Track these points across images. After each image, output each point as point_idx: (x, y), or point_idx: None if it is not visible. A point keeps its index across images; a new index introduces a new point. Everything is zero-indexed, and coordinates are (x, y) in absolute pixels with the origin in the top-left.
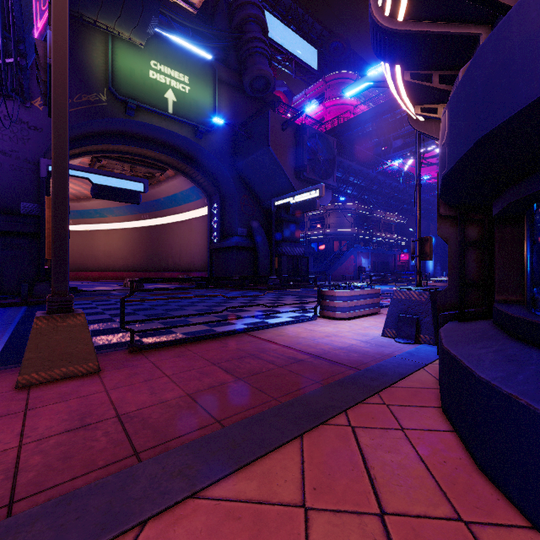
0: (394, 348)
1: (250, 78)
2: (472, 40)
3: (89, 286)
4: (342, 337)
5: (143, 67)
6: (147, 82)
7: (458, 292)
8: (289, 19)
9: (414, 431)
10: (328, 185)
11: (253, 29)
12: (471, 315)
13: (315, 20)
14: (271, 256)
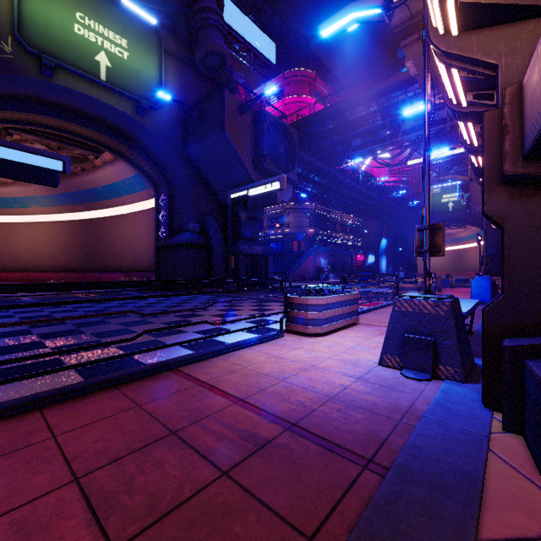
0: (410, 393)
1: (202, 52)
2: None
3: None
4: (325, 369)
5: (64, 18)
6: (70, 37)
7: None
8: (248, 8)
9: None
10: (289, 179)
11: None
12: None
13: (275, 13)
14: (227, 255)
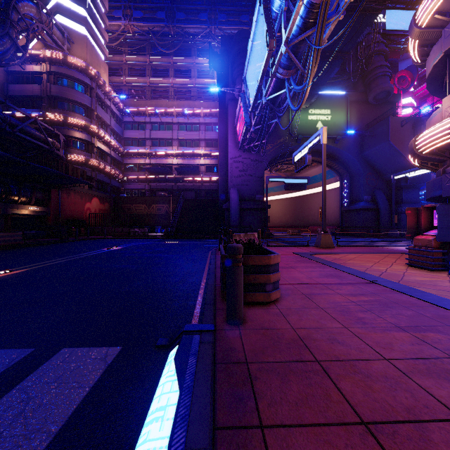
0: None
1: (373, 95)
2: None
3: None
4: None
5: (305, 116)
6: (307, 123)
7: None
8: (414, 2)
9: None
10: None
11: (376, 60)
12: None
13: None
14: (391, 214)
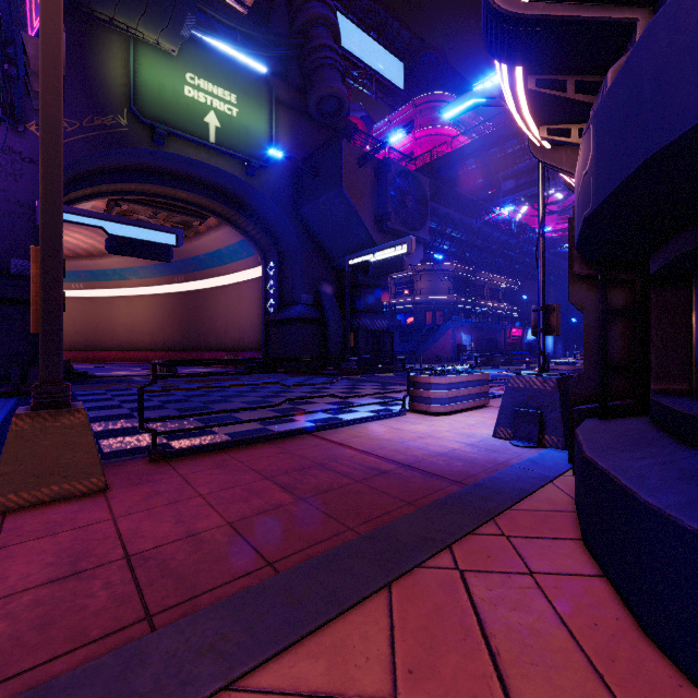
0: (510, 454)
1: (317, 97)
2: (626, 28)
3: (104, 370)
4: (441, 438)
5: (175, 82)
6: (181, 101)
7: (600, 379)
8: (368, 24)
9: (548, 576)
10: (419, 238)
11: (321, 34)
12: (616, 410)
13: (402, 26)
14: (344, 331)
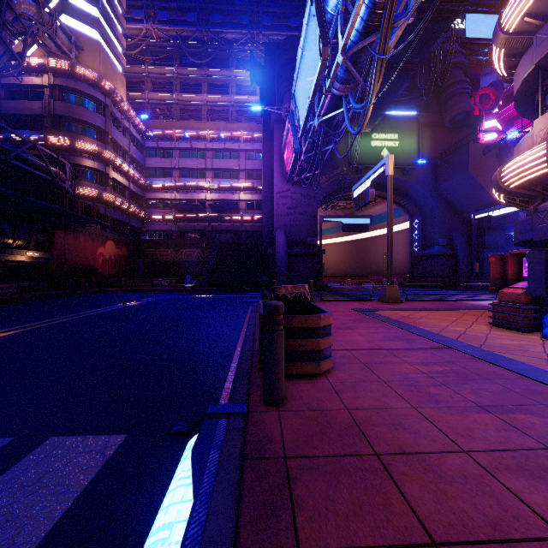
0: None
1: (450, 117)
2: None
3: None
4: None
5: (367, 141)
6: (370, 150)
7: None
8: (498, 5)
9: None
10: None
11: (453, 74)
12: None
13: None
14: (472, 262)
